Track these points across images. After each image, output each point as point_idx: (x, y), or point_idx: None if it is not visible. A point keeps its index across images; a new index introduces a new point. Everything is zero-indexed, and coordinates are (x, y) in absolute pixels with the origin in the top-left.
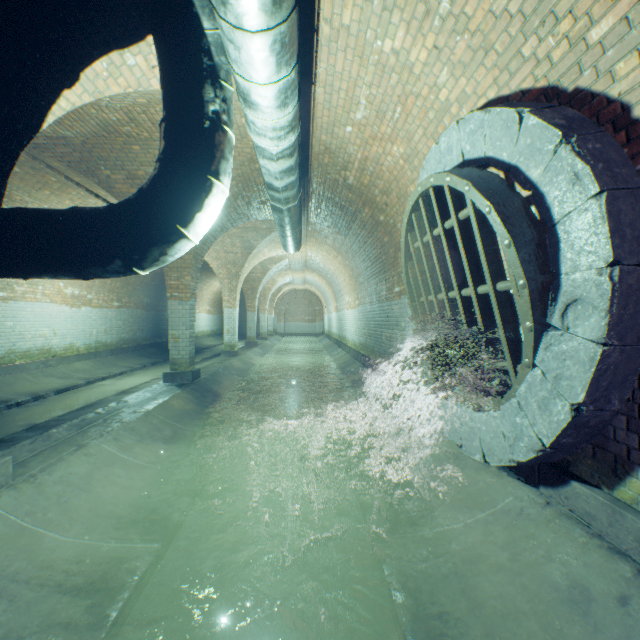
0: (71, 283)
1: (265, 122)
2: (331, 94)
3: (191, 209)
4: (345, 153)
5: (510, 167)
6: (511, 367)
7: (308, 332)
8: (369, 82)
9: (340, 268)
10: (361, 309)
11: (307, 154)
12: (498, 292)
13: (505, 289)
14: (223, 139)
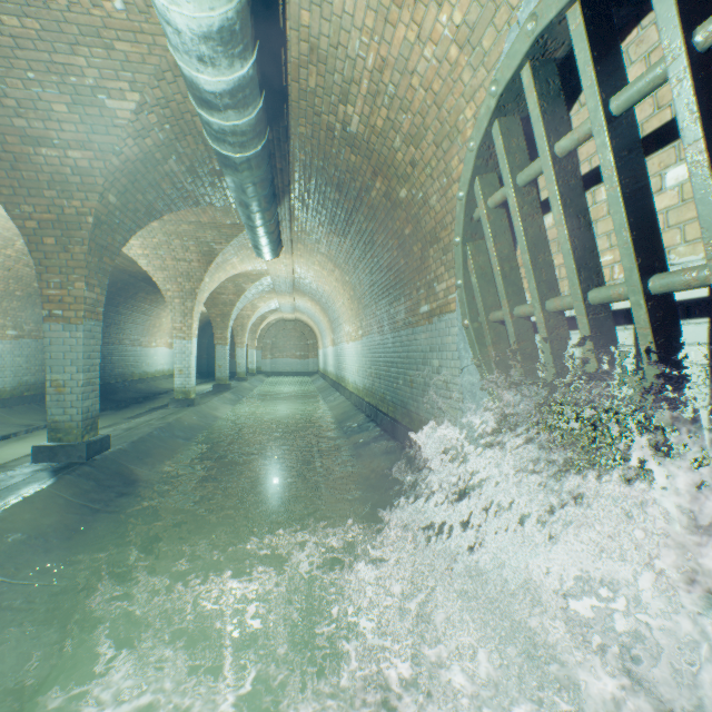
0: None
1: None
2: None
3: None
4: (345, 57)
5: None
6: None
7: (300, 370)
8: None
9: (338, 288)
10: (366, 341)
11: (277, 58)
12: None
13: None
14: None
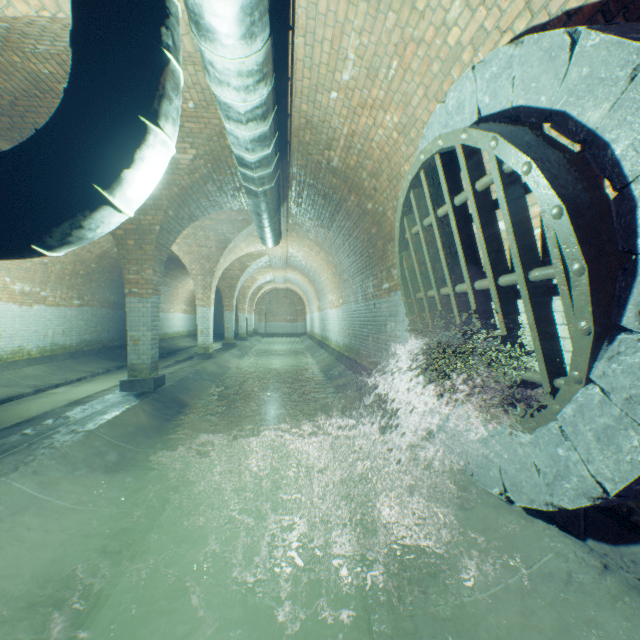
0: (20, 278)
1: (227, 61)
2: (313, 46)
3: (114, 162)
4: (329, 127)
5: (552, 114)
6: (546, 380)
7: (290, 332)
8: (359, 27)
9: (323, 265)
10: (345, 308)
11: (285, 128)
12: (531, 282)
13: (542, 278)
14: (162, 68)
